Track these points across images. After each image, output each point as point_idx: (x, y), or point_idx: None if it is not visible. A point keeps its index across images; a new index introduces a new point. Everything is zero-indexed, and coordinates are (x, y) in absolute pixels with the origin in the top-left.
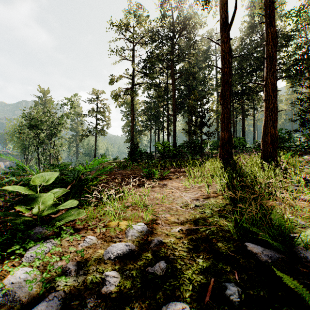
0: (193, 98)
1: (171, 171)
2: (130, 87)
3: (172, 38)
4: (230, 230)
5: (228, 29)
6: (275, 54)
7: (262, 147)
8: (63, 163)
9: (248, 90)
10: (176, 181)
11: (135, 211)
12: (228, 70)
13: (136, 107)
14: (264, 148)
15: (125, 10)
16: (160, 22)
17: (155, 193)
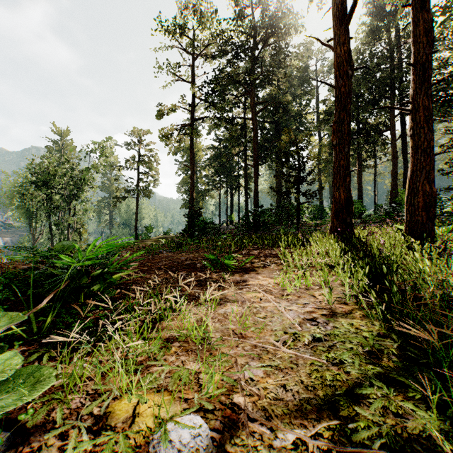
0: (286, 140)
1: (252, 253)
2: (188, 123)
3: (252, 50)
4: (435, 441)
5: (346, 23)
6: (430, 59)
7: (408, 214)
8: (59, 244)
9: (368, 128)
10: (263, 274)
11: (185, 356)
12: (346, 90)
13: (198, 156)
14: (411, 216)
15: (181, 6)
16: (234, 25)
17: (228, 301)
